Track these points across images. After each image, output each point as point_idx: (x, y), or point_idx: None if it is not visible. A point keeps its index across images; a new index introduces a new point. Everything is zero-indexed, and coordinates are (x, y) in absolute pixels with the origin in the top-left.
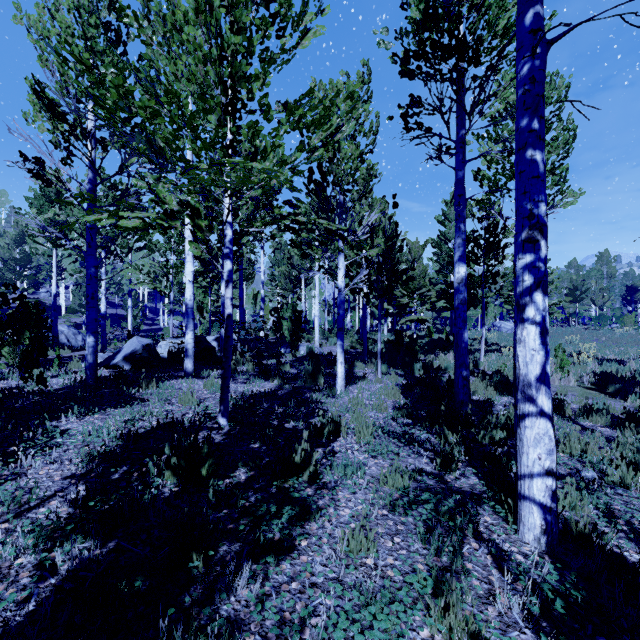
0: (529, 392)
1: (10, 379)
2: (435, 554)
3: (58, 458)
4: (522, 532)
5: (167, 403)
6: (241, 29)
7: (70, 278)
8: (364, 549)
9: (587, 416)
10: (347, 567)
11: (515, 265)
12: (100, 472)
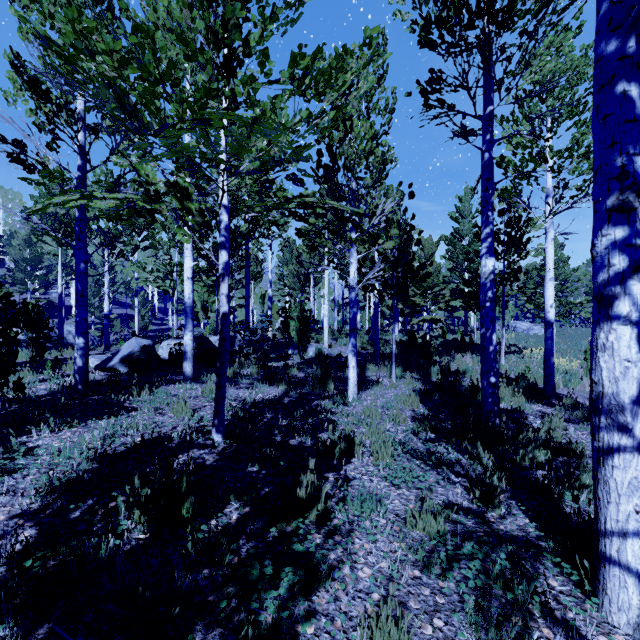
0: (620, 419)
1: None
2: None
3: (13, 487)
4: (608, 610)
5: (158, 413)
6: None
7: None
8: None
9: None
10: None
11: (596, 245)
12: (58, 508)
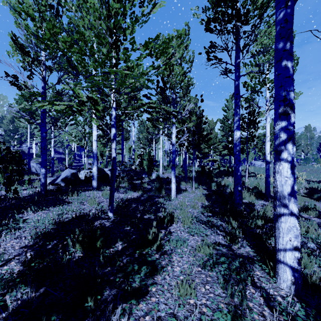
0: (284, 201)
1: (2, 191)
2: (230, 296)
3: (19, 235)
4: (279, 282)
5: (82, 204)
6: (119, 0)
7: (38, 139)
8: (188, 294)
9: (305, 211)
10: (179, 305)
11: (275, 128)
12: (41, 244)
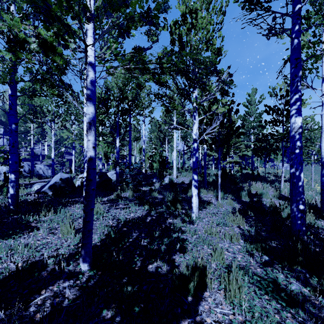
0: None
1: None
2: None
3: None
4: None
5: (51, 233)
6: None
7: (49, 141)
8: None
9: None
10: None
11: None
12: None
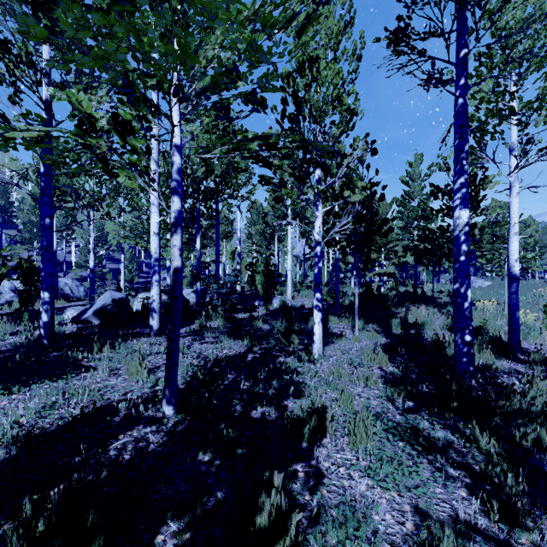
0: None
1: None
2: None
3: None
4: None
5: (113, 374)
6: None
7: (79, 238)
8: None
9: None
10: None
11: None
12: None
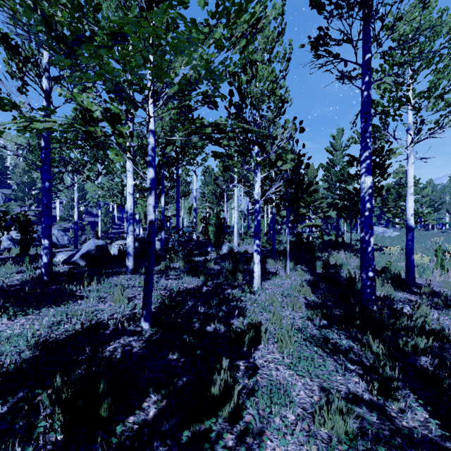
0: None
1: None
2: None
3: None
4: None
5: (101, 301)
6: None
7: (63, 196)
8: None
9: None
10: None
11: None
12: None
